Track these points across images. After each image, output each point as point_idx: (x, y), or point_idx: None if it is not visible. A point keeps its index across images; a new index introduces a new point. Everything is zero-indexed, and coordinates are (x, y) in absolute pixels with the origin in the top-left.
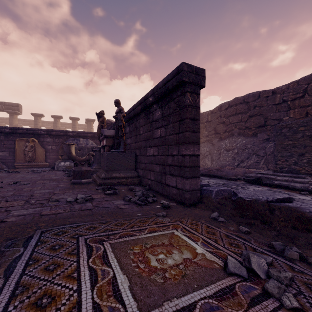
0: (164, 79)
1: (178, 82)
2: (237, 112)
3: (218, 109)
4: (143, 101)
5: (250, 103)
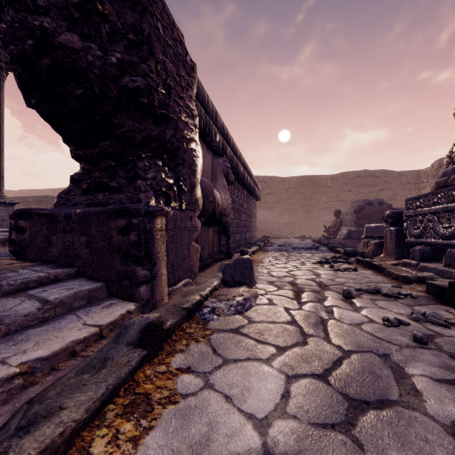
0: (40, 196)
1: (46, 200)
2: None
3: None
4: (24, 198)
5: None
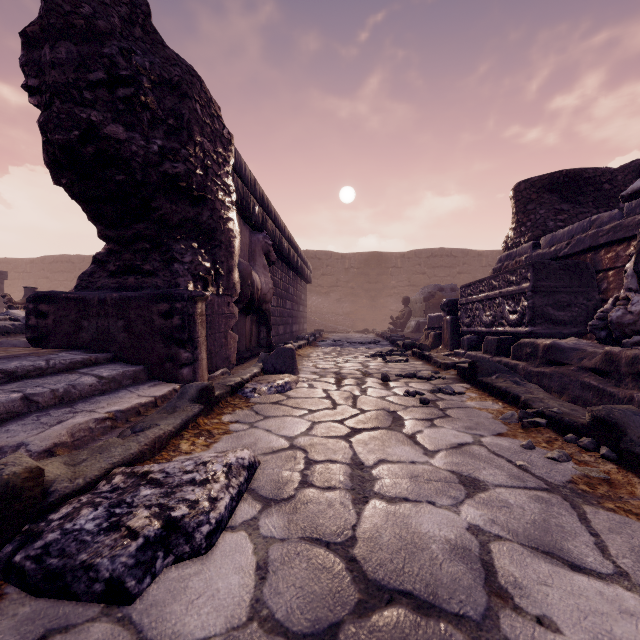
0: None
1: None
2: (63, 270)
3: (41, 261)
4: None
5: (76, 265)
